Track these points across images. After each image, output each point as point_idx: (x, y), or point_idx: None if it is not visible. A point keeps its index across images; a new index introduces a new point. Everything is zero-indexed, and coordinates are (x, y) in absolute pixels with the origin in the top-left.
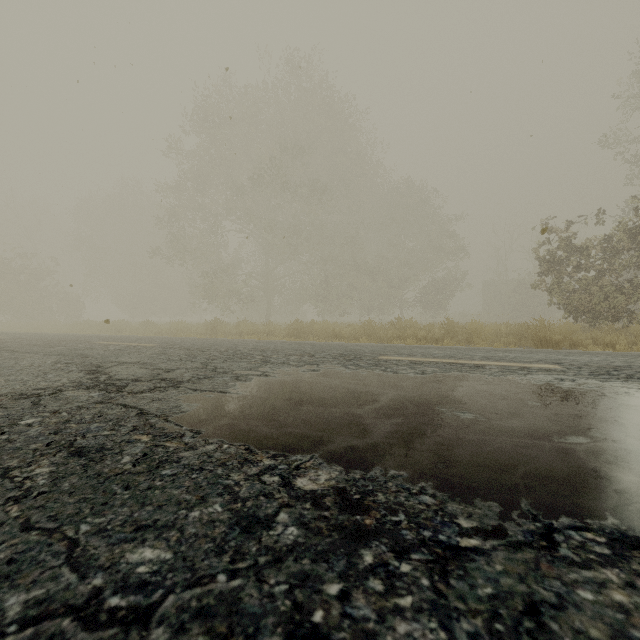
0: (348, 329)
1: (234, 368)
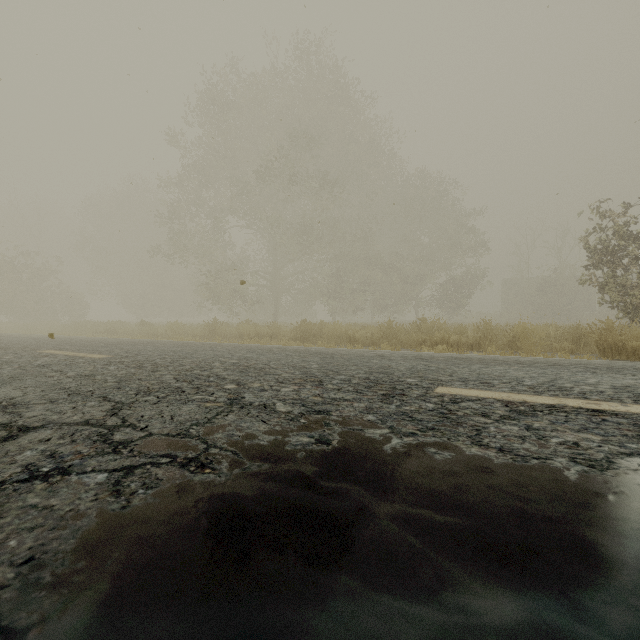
0: (363, 331)
1: (156, 426)
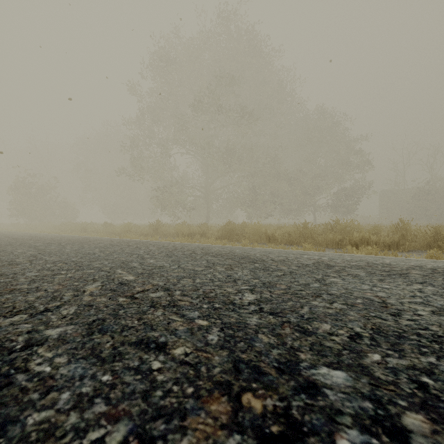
0: (280, 231)
1: None
